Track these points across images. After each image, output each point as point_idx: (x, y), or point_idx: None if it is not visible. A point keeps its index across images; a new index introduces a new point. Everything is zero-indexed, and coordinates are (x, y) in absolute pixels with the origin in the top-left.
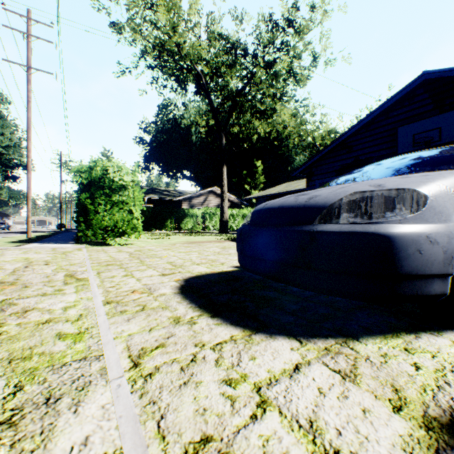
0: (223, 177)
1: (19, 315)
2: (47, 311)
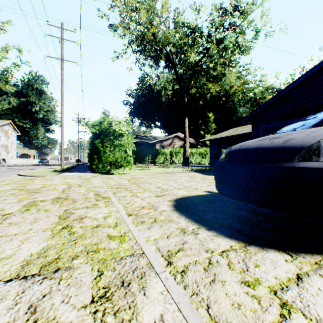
0: (185, 126)
1: (79, 220)
2: (94, 219)
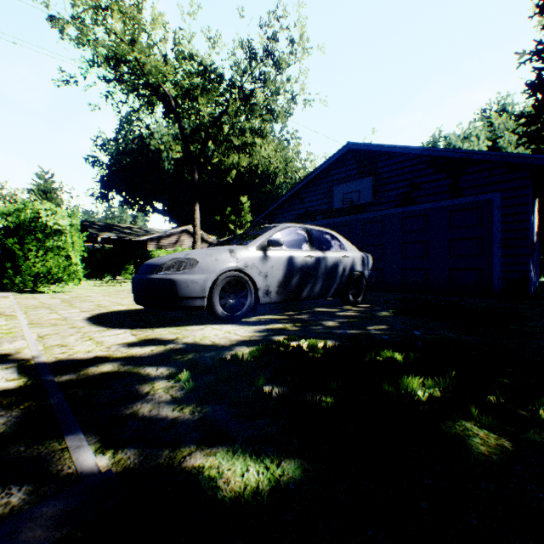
0: (196, 216)
1: None
2: None
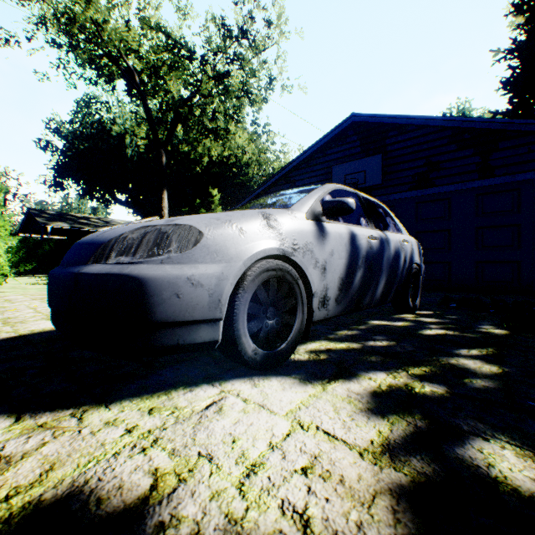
0: (163, 205)
1: None
2: None
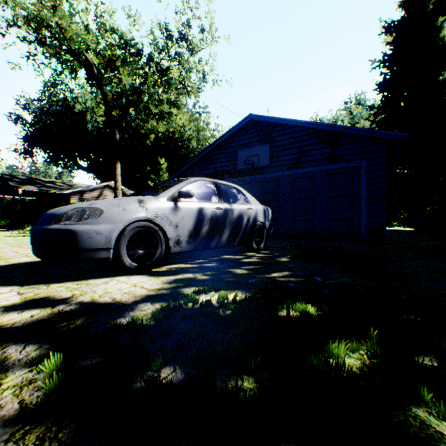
0: (117, 173)
1: None
2: None
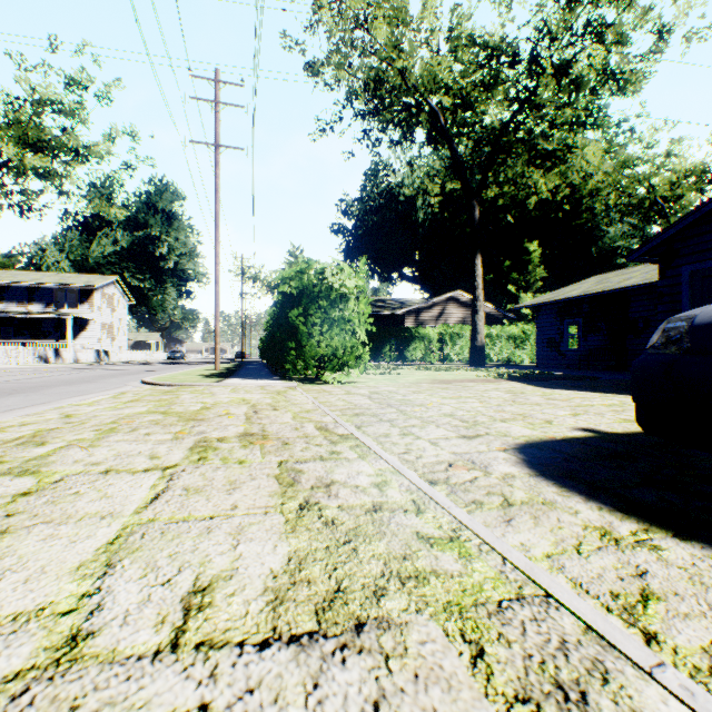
0: (476, 274)
1: (324, 491)
2: (357, 489)
